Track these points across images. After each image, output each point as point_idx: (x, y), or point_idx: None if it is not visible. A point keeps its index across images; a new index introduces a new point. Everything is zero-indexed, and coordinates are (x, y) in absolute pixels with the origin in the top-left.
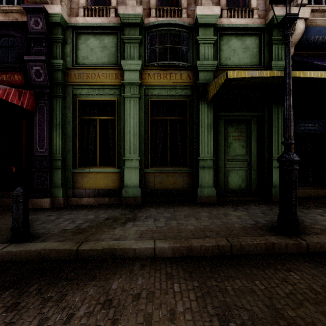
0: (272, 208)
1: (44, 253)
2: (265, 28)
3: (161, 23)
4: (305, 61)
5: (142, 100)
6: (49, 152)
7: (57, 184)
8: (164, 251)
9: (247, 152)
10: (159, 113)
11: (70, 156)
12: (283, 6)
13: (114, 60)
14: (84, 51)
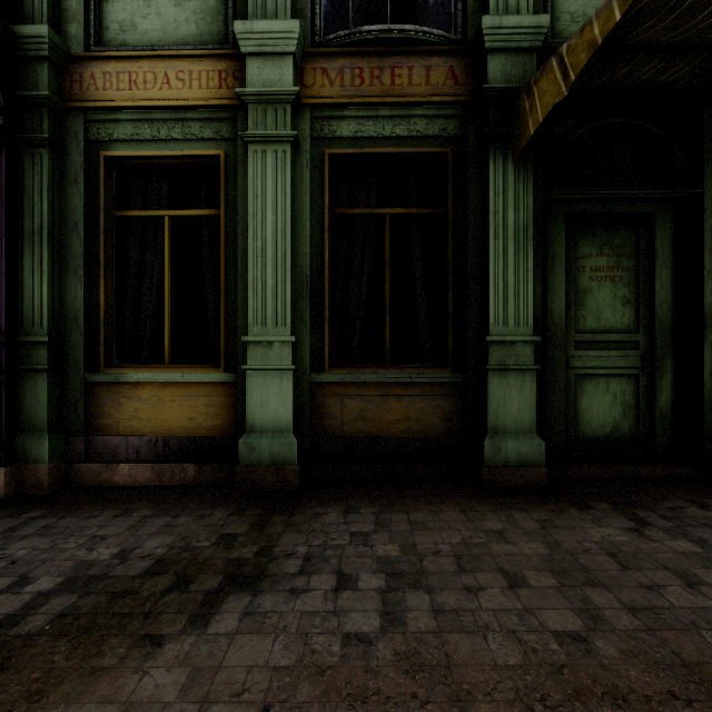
0: None
1: None
2: None
3: None
4: None
5: (303, 154)
6: (8, 318)
7: (34, 420)
8: None
9: (641, 318)
10: (358, 200)
11: (78, 332)
12: None
13: (217, 30)
14: (123, 4)
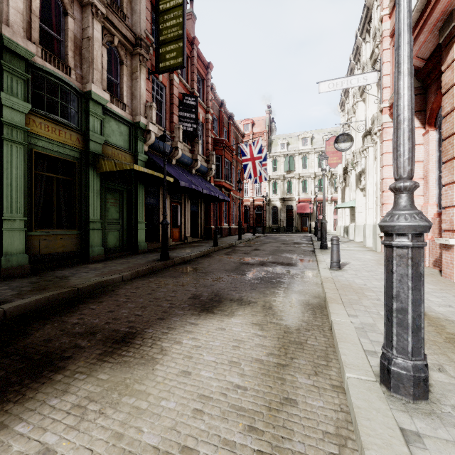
0: (145, 255)
1: (52, 298)
2: (133, 124)
3: (53, 73)
4: (156, 161)
5: (24, 148)
6: None
7: None
8: (127, 277)
9: (121, 216)
10: (39, 167)
11: None
12: (144, 117)
13: None
14: None
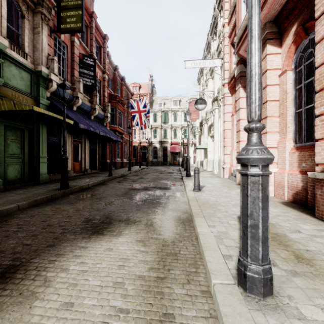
0: (46, 185)
1: None
2: (35, 72)
3: None
4: (58, 106)
5: None
6: None
7: None
8: (24, 206)
9: (22, 151)
10: None
11: None
12: (46, 67)
13: None
14: None
